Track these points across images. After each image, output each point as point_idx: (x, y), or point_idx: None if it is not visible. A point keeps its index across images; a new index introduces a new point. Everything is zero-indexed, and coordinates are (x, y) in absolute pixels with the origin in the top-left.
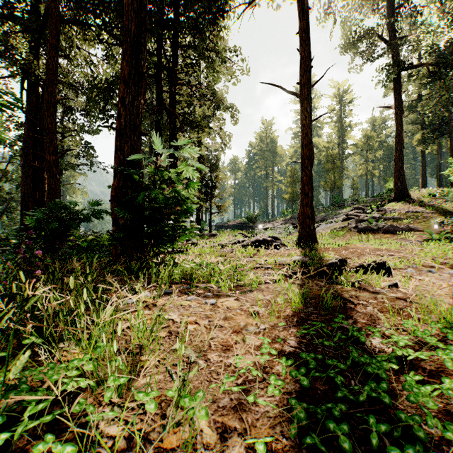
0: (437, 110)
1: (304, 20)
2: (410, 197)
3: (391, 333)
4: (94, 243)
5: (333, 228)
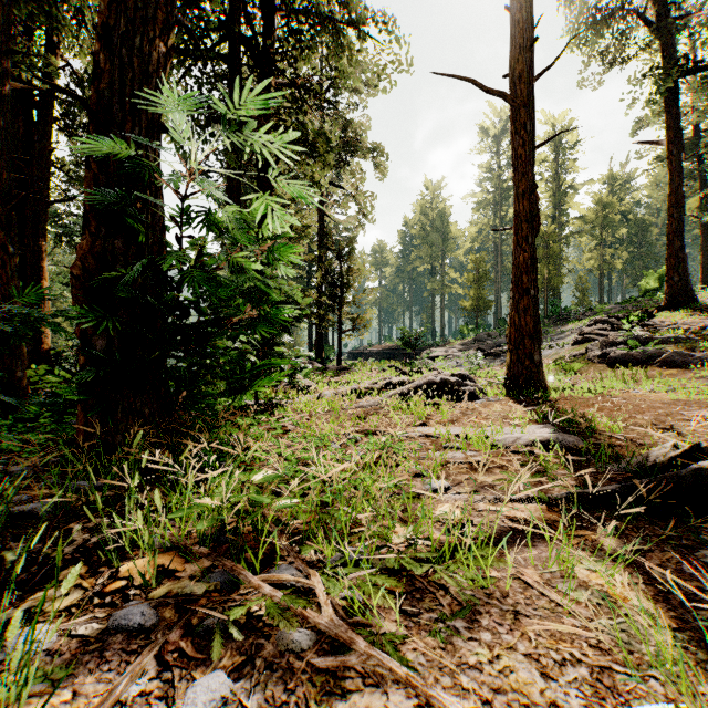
0: None
1: None
2: (696, 302)
3: None
4: None
5: (556, 357)
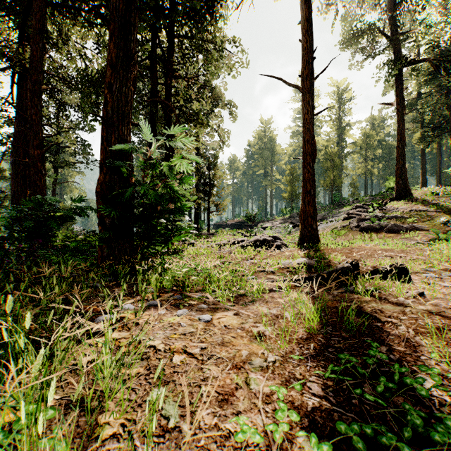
0: (438, 108)
1: (305, 10)
2: (412, 196)
3: (444, 369)
4: (84, 243)
5: (333, 227)
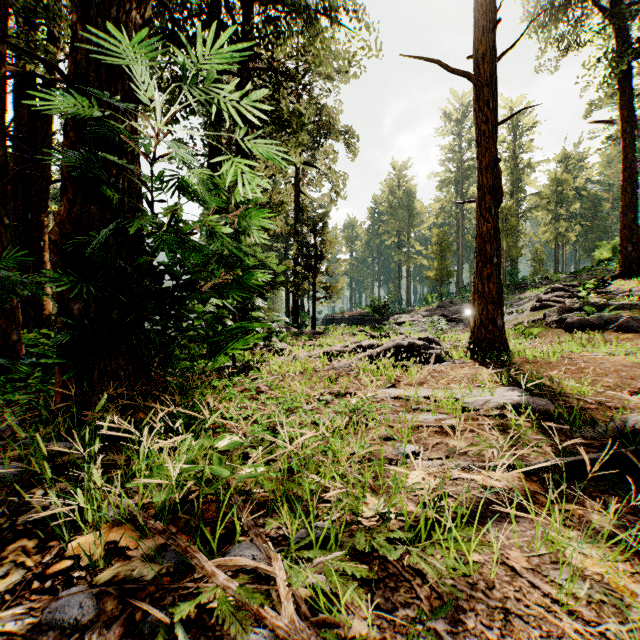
0: None
1: None
2: None
3: None
4: None
5: (516, 322)
